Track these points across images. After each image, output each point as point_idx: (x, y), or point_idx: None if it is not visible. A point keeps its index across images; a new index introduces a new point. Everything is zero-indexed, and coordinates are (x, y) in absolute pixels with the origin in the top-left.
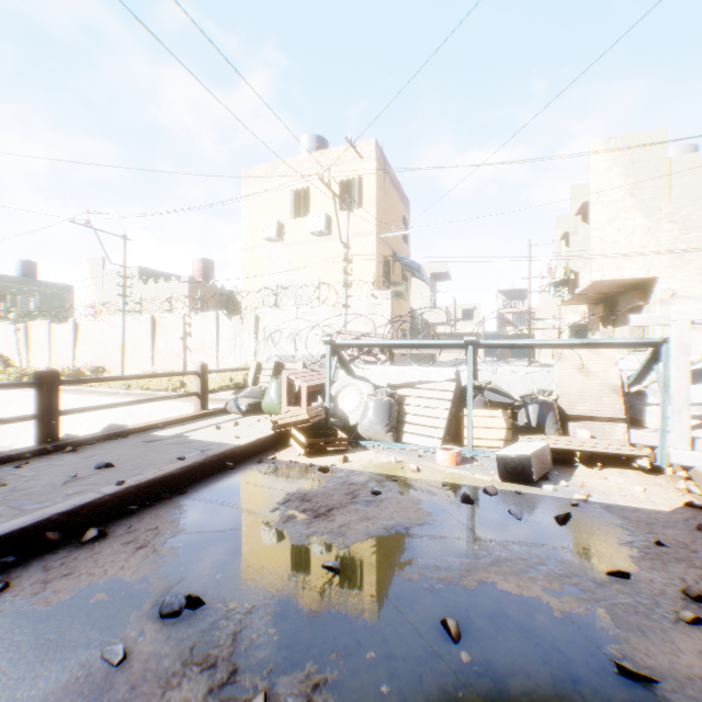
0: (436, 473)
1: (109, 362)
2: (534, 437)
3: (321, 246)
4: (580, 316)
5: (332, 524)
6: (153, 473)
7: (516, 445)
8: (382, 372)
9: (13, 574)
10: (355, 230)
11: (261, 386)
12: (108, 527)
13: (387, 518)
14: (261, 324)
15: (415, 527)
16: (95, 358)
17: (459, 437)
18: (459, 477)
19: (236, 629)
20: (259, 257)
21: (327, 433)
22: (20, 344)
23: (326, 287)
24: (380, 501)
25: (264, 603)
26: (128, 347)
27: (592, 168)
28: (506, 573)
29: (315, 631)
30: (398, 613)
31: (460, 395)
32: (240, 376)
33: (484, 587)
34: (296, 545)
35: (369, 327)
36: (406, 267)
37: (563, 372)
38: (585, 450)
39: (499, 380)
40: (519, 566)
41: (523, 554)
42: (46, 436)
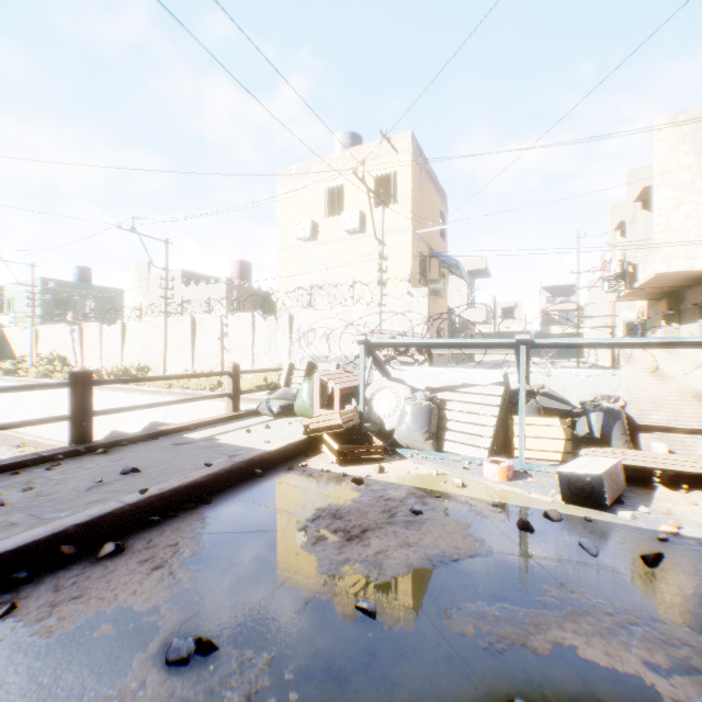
0: (484, 489)
1: (152, 362)
2: (598, 449)
3: (356, 244)
4: (637, 313)
5: (367, 550)
6: (177, 480)
7: (579, 461)
8: (420, 374)
9: (23, 592)
10: (390, 227)
11: (293, 387)
12: (127, 539)
13: (431, 545)
14: (295, 324)
15: (464, 558)
16: (141, 357)
17: (507, 446)
18: (511, 496)
19: (251, 689)
20: (293, 257)
21: (361, 439)
22: (75, 345)
23: (360, 286)
24: (421, 523)
25: (286, 654)
26: (170, 347)
27: (655, 148)
28: (587, 632)
29: (346, 701)
30: (451, 684)
31: (508, 400)
32: (274, 376)
33: (560, 652)
34: (326, 575)
35: (404, 326)
36: (443, 263)
37: (631, 375)
38: (666, 469)
39: (553, 383)
40: (603, 623)
41: (606, 606)
42: (79, 436)
